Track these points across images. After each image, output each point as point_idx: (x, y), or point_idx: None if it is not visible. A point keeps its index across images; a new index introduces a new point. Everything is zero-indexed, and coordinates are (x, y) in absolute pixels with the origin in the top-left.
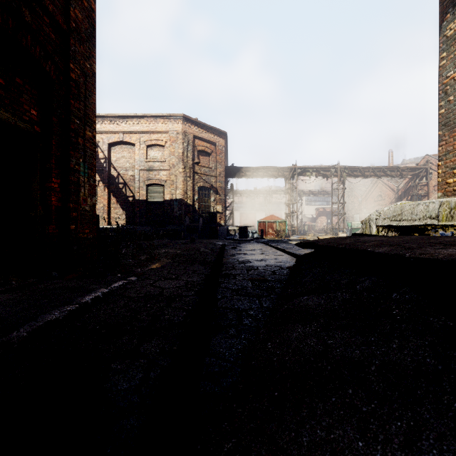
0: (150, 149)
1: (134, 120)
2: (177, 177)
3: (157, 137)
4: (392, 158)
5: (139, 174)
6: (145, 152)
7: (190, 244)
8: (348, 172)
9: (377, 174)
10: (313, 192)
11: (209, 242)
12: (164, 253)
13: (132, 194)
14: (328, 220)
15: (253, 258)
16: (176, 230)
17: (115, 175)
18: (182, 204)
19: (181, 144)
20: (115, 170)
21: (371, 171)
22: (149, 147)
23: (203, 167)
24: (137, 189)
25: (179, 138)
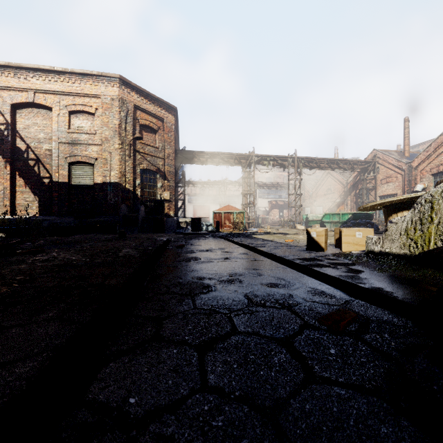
0: (75, 116)
1: (50, 76)
2: (112, 154)
3: (85, 101)
4: (337, 155)
5: (58, 149)
6: (67, 119)
7: (117, 240)
8: (304, 162)
9: (332, 166)
10: (267, 184)
11: (148, 238)
12: (41, 261)
13: (49, 174)
14: (281, 213)
15: (213, 274)
16: (108, 222)
17: (23, 148)
18: (118, 189)
19: (117, 113)
20: (23, 141)
21: (326, 163)
22: (74, 114)
23: (147, 145)
24: (55, 167)
25: (115, 105)
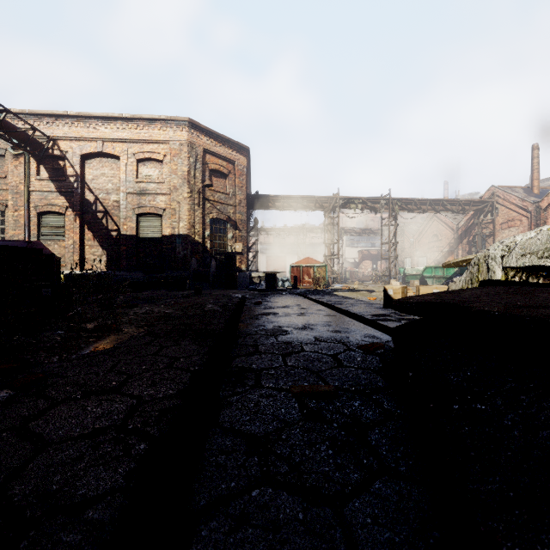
0: (142, 165)
1: (118, 124)
2: (181, 204)
3: (153, 148)
4: (447, 191)
5: (126, 200)
6: (135, 168)
7: (194, 297)
8: (401, 204)
9: (436, 208)
10: (356, 230)
11: (223, 294)
12: (143, 313)
13: (117, 226)
14: (374, 265)
15: (290, 324)
16: (178, 277)
17: (92, 200)
18: (187, 242)
19: (186, 159)
20: (92, 193)
21: (428, 204)
22: (141, 163)
23: (217, 192)
24: (123, 219)
25: (184, 151)
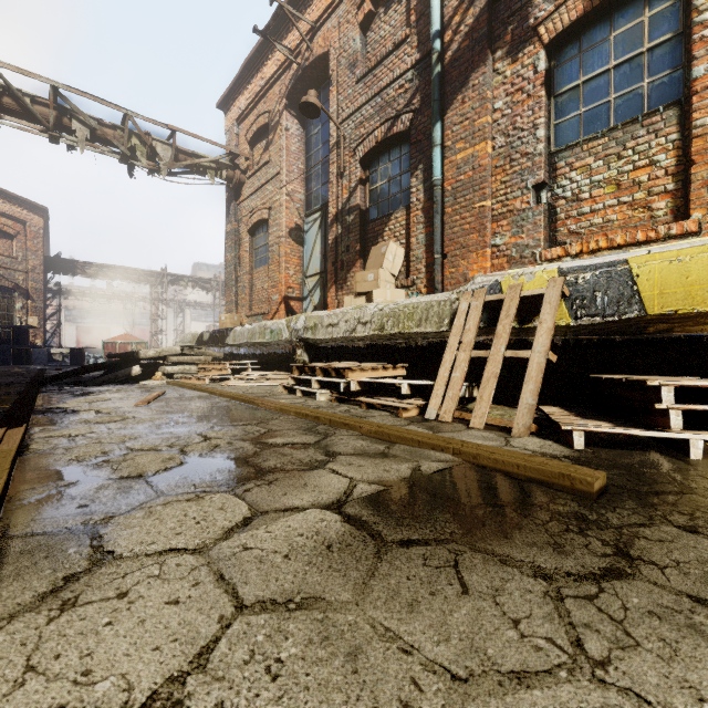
0: None
1: None
2: None
3: None
4: None
5: None
6: None
7: None
8: None
9: None
10: (200, 304)
11: (20, 367)
12: None
13: None
14: None
15: None
16: None
17: None
18: None
19: None
20: None
21: None
22: None
23: None
24: None
25: None
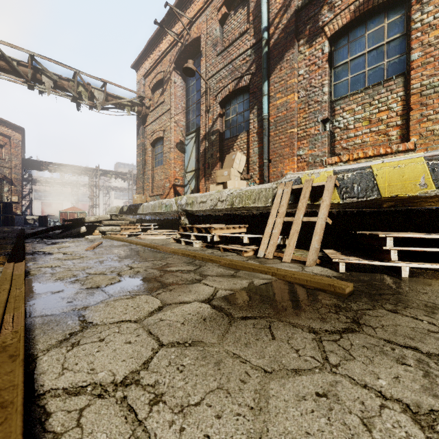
0: None
1: None
2: None
3: None
4: None
5: None
6: None
7: None
8: None
9: None
10: (119, 188)
11: (8, 227)
12: None
13: None
14: None
15: None
16: None
17: None
18: None
19: None
20: None
21: None
22: None
23: None
24: None
25: None
